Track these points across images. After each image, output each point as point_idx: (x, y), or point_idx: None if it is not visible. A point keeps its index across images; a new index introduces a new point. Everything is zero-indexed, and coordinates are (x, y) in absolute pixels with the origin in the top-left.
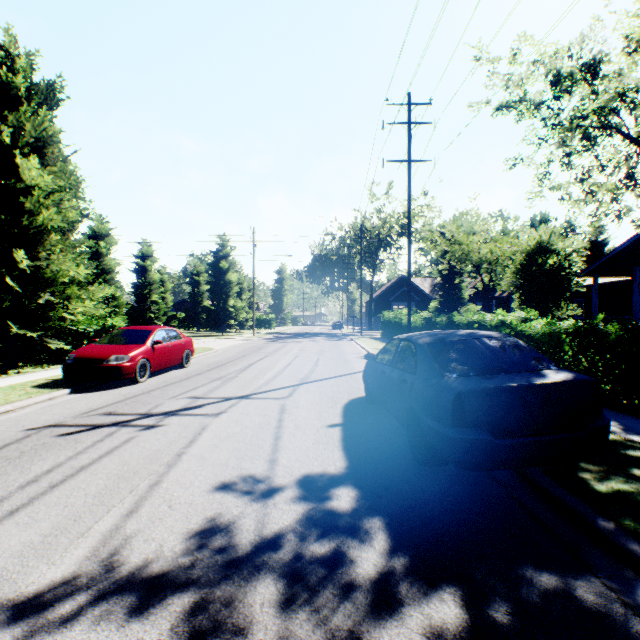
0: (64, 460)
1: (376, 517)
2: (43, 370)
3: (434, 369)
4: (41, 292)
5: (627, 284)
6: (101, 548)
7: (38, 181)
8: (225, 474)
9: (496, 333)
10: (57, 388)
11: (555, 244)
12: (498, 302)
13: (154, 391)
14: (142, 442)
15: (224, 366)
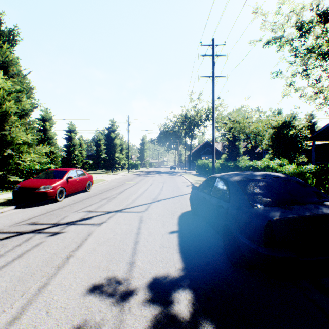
0: None
1: (210, 324)
2: (5, 193)
3: (245, 200)
4: (5, 149)
5: None
6: None
7: (3, 85)
8: (96, 276)
9: (281, 174)
10: (7, 205)
11: (293, 123)
12: (257, 155)
13: (65, 207)
14: (46, 246)
15: (110, 190)
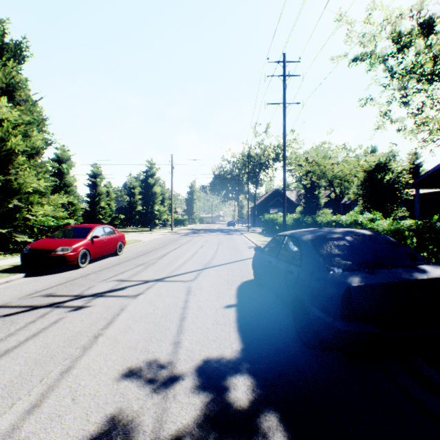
0: None
1: (273, 413)
2: (11, 257)
3: (319, 263)
4: (10, 199)
5: (438, 194)
6: None
7: (7, 116)
8: (132, 358)
9: (368, 231)
10: (15, 273)
11: (389, 165)
12: (343, 207)
13: (90, 275)
14: (67, 323)
15: (148, 254)
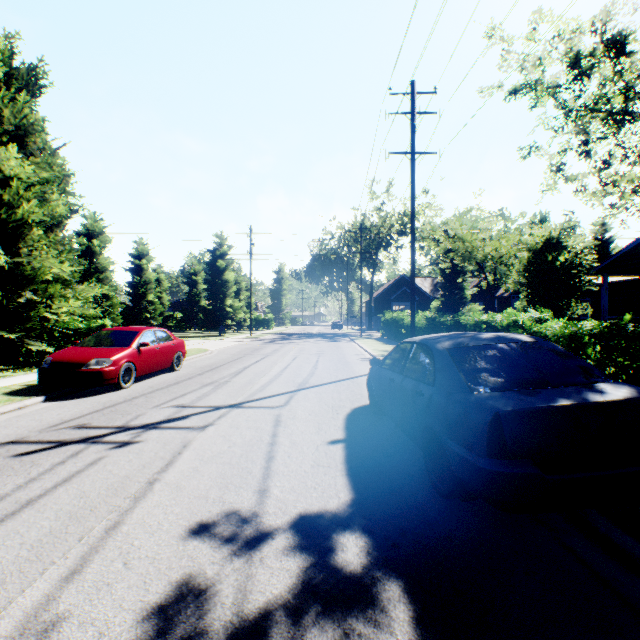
0: (10, 491)
1: (394, 581)
2: (22, 374)
3: (459, 381)
4: (21, 290)
5: (636, 283)
6: (16, 639)
7: (17, 171)
8: (203, 511)
9: (528, 336)
10: (30, 395)
11: (565, 241)
12: (499, 302)
13: (137, 398)
14: (110, 465)
15: (217, 369)
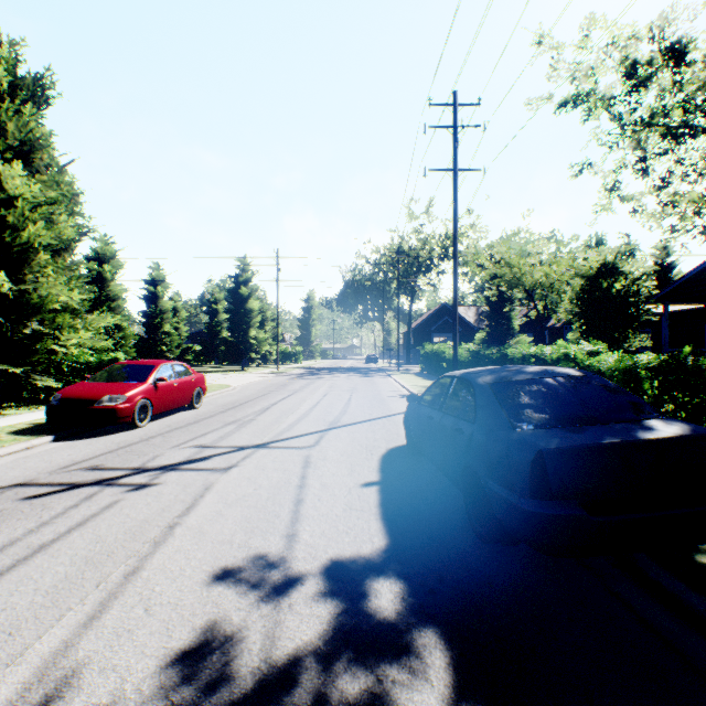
0: (21, 535)
1: (430, 627)
2: (28, 412)
3: (501, 418)
4: (26, 321)
5: (700, 312)
6: (34, 685)
7: (22, 191)
8: (227, 556)
9: (576, 370)
10: (38, 435)
11: (621, 266)
12: (551, 333)
13: (154, 438)
14: (127, 508)
15: (241, 407)
